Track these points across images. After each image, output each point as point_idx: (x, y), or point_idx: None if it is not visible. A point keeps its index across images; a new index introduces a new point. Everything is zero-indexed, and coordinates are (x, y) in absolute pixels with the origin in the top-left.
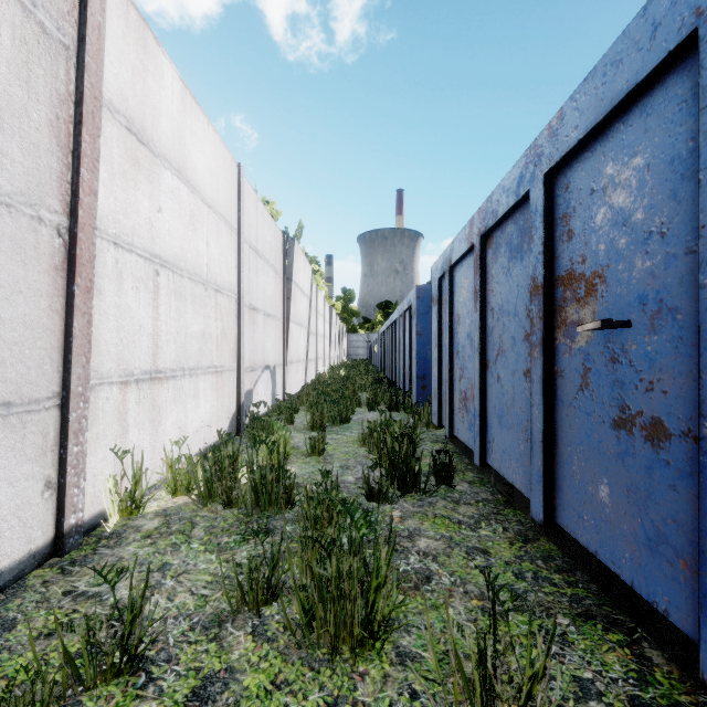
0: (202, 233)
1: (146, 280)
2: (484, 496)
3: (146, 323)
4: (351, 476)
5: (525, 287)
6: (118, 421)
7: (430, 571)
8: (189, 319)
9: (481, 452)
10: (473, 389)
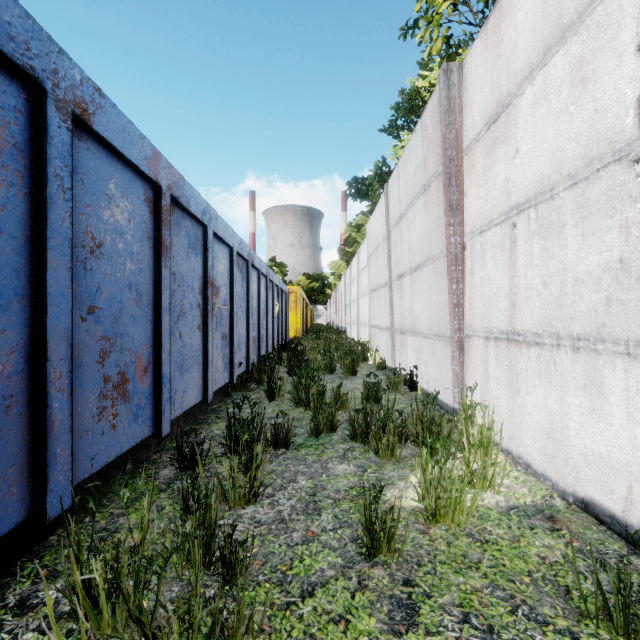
0: (617, 54)
1: (503, 242)
2: (171, 456)
3: (503, 284)
4: (302, 483)
5: (198, 275)
6: (483, 367)
7: (268, 418)
8: (572, 255)
9: (170, 415)
10: (144, 359)
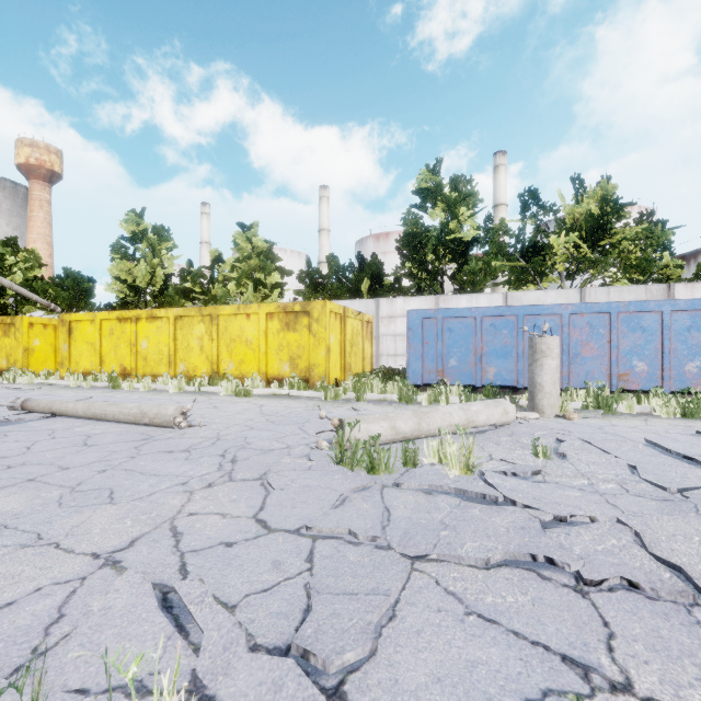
0: None
1: None
2: None
3: None
4: None
5: None
6: None
7: None
8: None
9: None
10: None
